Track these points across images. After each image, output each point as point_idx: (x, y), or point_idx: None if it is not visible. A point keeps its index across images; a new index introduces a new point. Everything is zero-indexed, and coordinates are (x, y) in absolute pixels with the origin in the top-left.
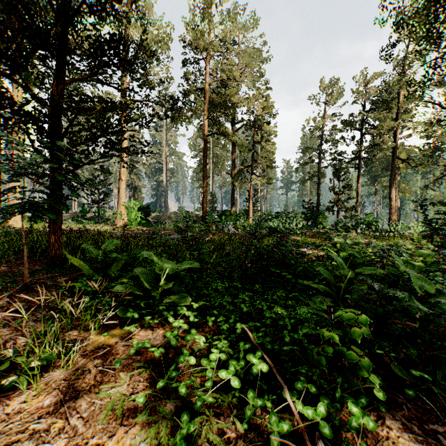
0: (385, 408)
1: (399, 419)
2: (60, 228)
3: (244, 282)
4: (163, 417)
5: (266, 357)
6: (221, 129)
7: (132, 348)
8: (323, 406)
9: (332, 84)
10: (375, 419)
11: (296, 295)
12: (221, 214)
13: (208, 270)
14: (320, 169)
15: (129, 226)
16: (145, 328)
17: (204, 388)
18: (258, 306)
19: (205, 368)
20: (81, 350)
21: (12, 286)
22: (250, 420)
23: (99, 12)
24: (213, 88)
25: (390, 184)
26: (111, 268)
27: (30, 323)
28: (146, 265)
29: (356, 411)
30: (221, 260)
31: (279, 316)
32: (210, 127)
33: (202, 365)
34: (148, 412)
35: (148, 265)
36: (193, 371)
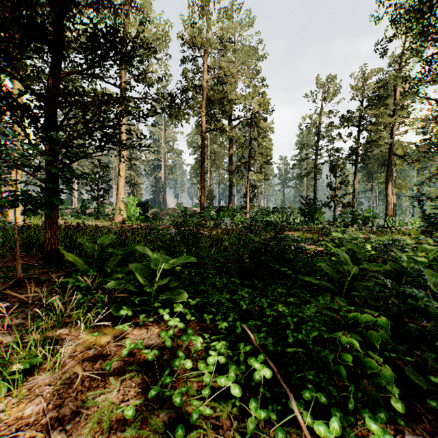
0: (403, 421)
1: (420, 434)
2: (57, 223)
3: (242, 278)
4: (155, 430)
5: (269, 360)
6: (218, 126)
7: (124, 349)
8: (336, 421)
9: (328, 81)
10: (392, 433)
11: (296, 292)
12: (218, 210)
13: (206, 265)
14: (316, 166)
15: (127, 222)
16: (139, 326)
17: (201, 395)
18: (258, 303)
19: (203, 373)
20: (71, 351)
21: (6, 282)
22: (252, 434)
23: (95, 4)
24: (211, 86)
25: (387, 180)
26: (107, 263)
27: (19, 320)
28: (143, 260)
29: (376, 428)
30: (219, 256)
31: (280, 313)
32: (208, 123)
33: (199, 369)
34: (138, 424)
35: (144, 260)
36: (189, 376)
